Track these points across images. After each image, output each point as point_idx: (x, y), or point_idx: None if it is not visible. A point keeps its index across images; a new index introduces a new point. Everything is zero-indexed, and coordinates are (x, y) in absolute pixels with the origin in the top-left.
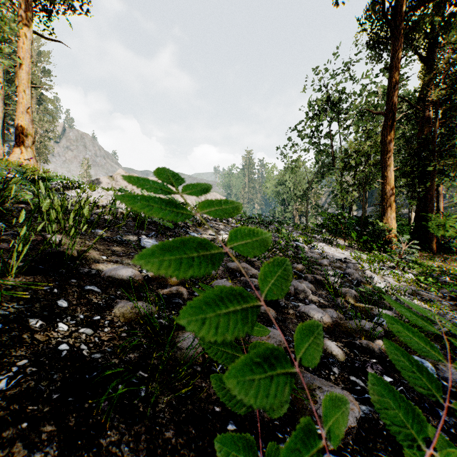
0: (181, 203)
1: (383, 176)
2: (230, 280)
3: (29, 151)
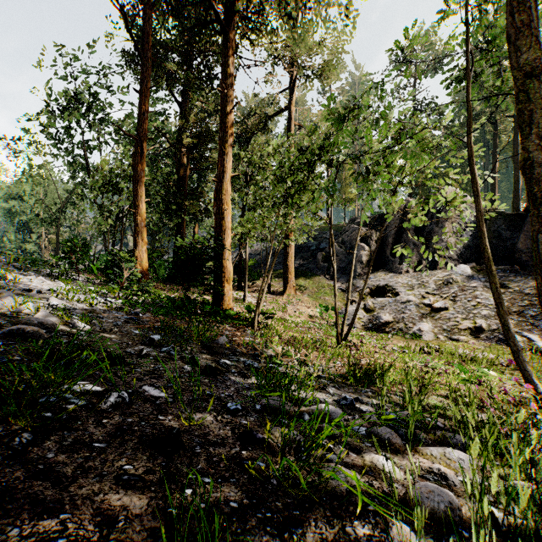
0: None
1: (136, 206)
2: None
3: None
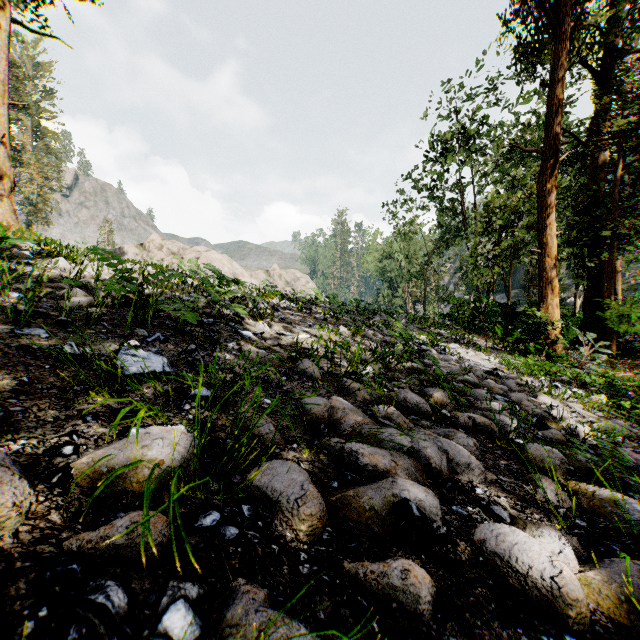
0: (231, 281)
1: (541, 244)
2: (305, 448)
3: (6, 202)
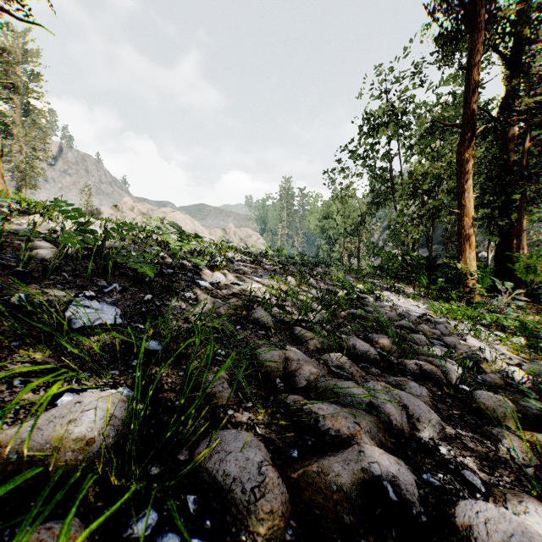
0: (190, 236)
1: (460, 205)
2: (261, 407)
3: None
